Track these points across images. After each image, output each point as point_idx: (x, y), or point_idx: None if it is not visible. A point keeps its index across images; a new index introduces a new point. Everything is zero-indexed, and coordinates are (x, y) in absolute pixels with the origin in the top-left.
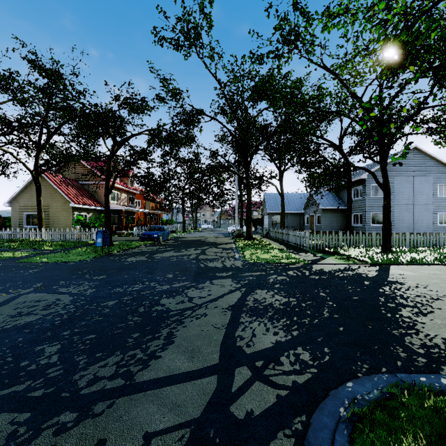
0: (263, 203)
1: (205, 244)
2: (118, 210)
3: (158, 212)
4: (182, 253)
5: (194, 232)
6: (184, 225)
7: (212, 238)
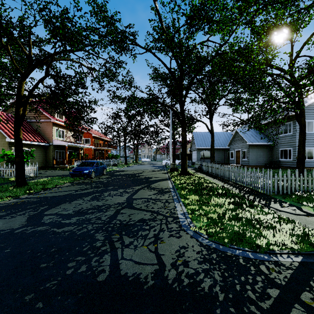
0: (192, 141)
1: (139, 181)
2: (64, 146)
3: (104, 148)
4: (99, 202)
5: (134, 165)
6: (125, 159)
7: (148, 172)
